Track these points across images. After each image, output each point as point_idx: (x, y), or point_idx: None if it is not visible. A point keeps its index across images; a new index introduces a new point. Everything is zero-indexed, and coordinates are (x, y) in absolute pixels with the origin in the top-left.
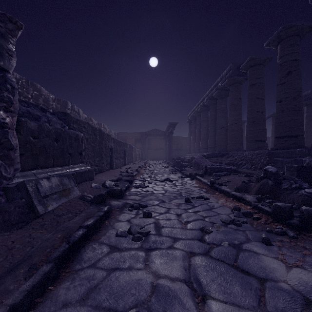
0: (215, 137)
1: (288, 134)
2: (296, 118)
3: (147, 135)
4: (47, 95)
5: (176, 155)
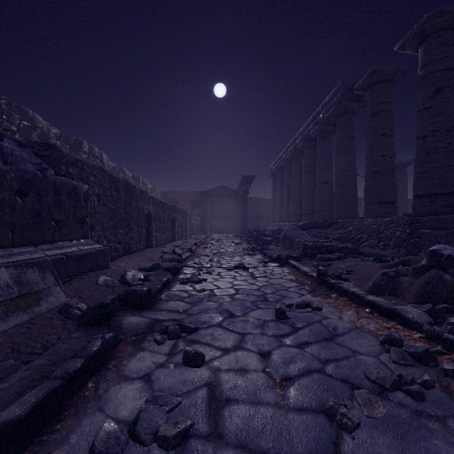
0: (313, 198)
1: (437, 190)
2: (451, 164)
3: (210, 195)
4: (46, 128)
5: (253, 225)
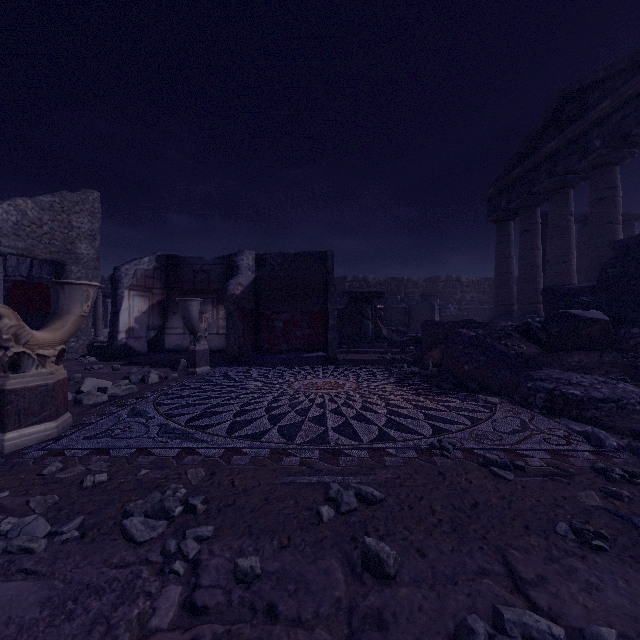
0: None
1: None
2: None
3: None
4: None
5: None
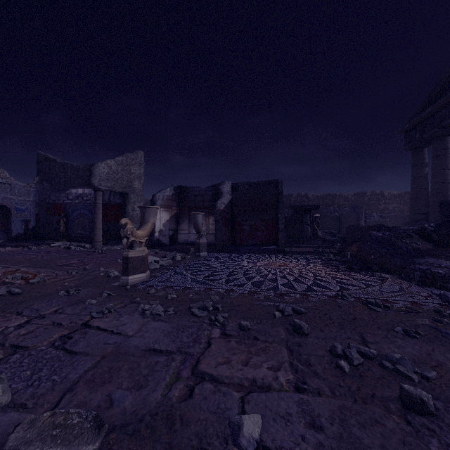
0: None
1: None
2: None
3: None
4: None
5: None
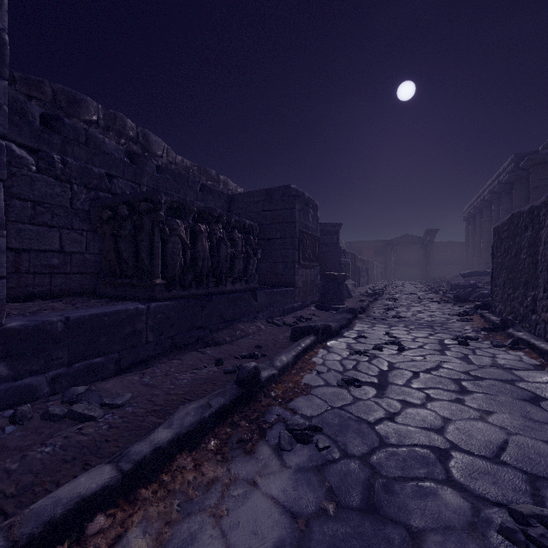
0: None
1: None
2: None
3: (394, 244)
4: None
5: (444, 273)
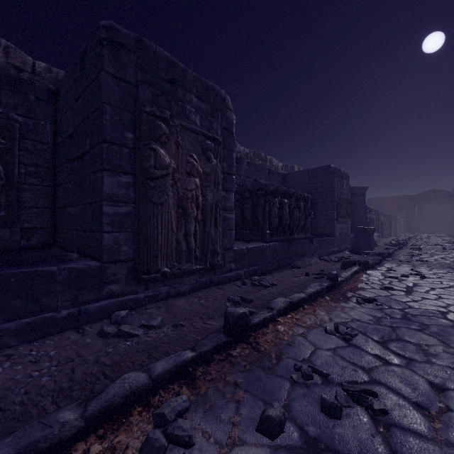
0: None
1: None
2: None
3: (418, 199)
4: None
5: None
